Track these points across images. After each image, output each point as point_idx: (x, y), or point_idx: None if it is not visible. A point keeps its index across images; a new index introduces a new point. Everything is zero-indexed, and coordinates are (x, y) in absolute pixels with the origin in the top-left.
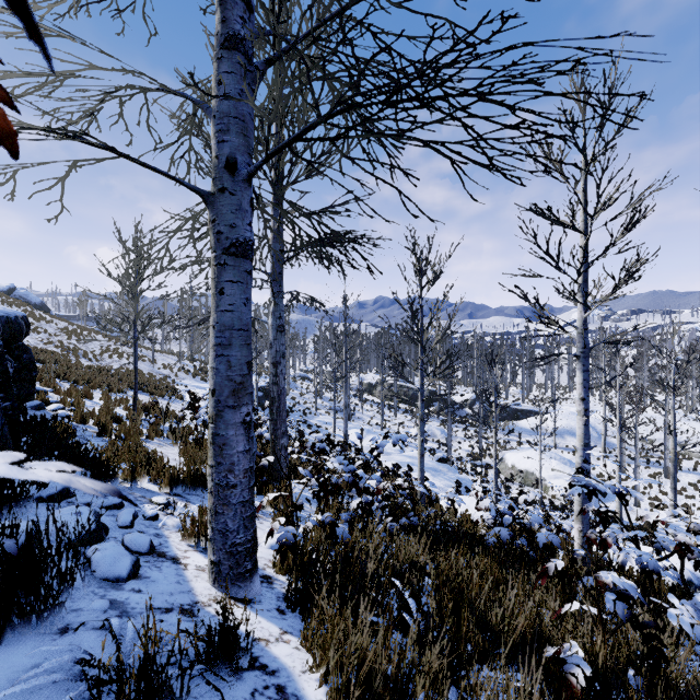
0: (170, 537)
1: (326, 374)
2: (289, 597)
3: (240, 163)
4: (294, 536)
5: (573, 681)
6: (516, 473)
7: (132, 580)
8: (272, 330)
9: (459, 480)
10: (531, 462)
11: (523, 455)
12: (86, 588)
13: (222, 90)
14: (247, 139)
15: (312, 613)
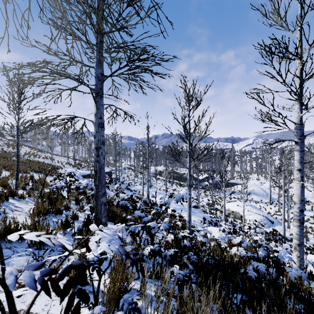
0: None
1: (139, 166)
2: None
3: None
4: None
5: None
6: (230, 212)
7: None
8: (95, 126)
9: (204, 217)
10: (237, 207)
11: (233, 204)
12: None
13: None
14: None
15: None
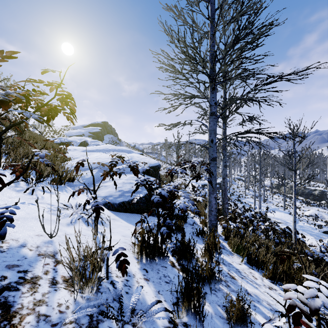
0: (197, 222)
1: (251, 178)
2: (225, 238)
3: (214, 140)
4: (227, 226)
5: (294, 267)
6: None
7: (193, 225)
8: (222, 167)
9: None
10: None
11: None
12: (187, 224)
13: (210, 125)
14: (215, 134)
15: (229, 238)
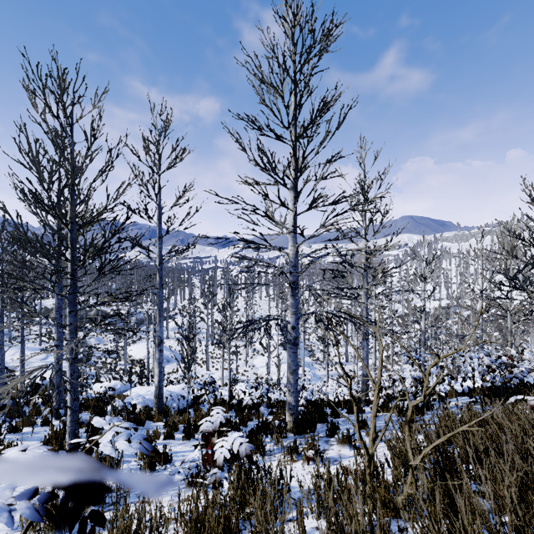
0: None
1: None
2: None
3: None
4: None
5: None
6: (129, 358)
7: None
8: None
9: None
10: (137, 350)
11: (135, 347)
12: None
13: None
14: None
15: None
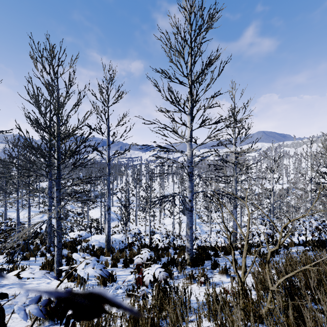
0: None
1: None
2: None
3: None
4: None
5: None
6: (90, 217)
7: None
8: None
9: None
10: (94, 213)
11: (93, 211)
12: None
13: None
14: None
15: None
